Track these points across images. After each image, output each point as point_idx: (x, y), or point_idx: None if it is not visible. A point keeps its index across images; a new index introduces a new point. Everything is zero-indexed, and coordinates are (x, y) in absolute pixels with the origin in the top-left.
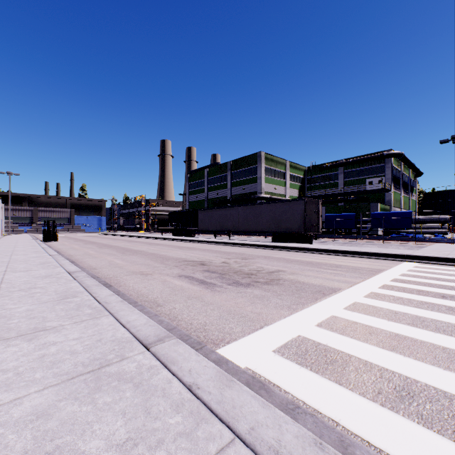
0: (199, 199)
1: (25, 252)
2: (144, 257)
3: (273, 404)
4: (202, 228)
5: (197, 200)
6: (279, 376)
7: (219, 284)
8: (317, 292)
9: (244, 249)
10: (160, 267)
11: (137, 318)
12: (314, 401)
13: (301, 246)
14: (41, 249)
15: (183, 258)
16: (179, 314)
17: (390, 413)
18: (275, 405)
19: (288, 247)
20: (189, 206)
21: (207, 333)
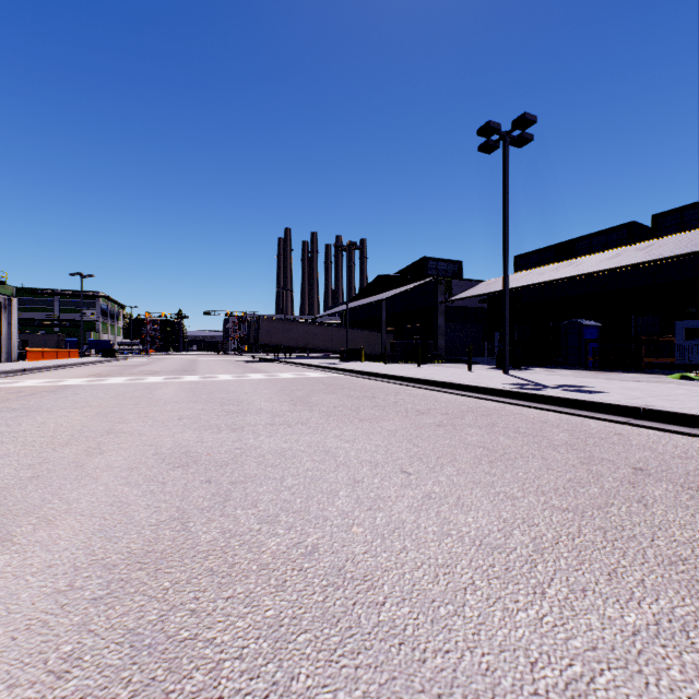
0: None
1: None
2: None
3: None
4: None
5: None
6: None
7: None
8: None
9: None
10: None
11: None
12: None
13: None
14: None
15: None
16: None
17: None
18: None
19: None
20: None
21: None
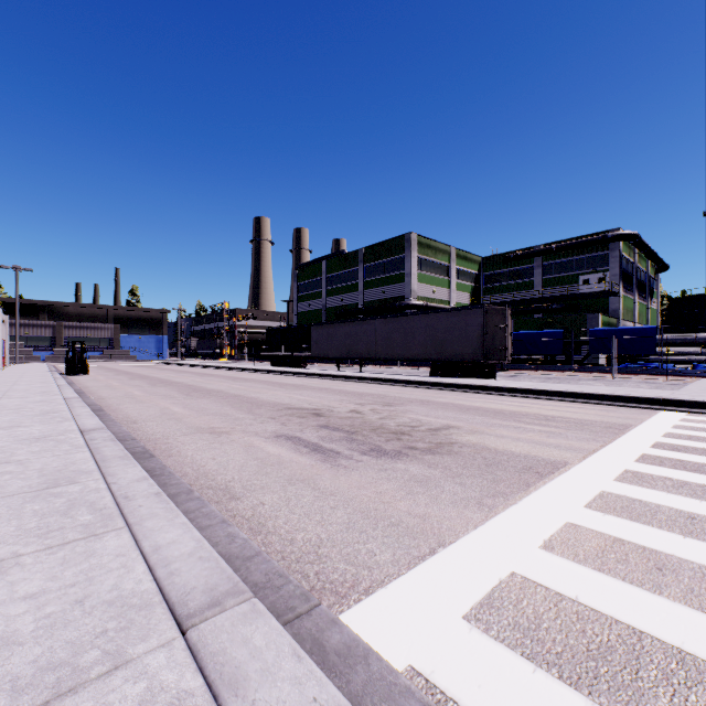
0: (313, 308)
1: (26, 393)
2: (221, 402)
3: None
4: (317, 354)
5: (311, 309)
6: (491, 698)
7: (345, 453)
8: (525, 470)
9: (385, 387)
10: (245, 420)
11: (177, 539)
12: None
13: (480, 383)
14: (54, 388)
15: (285, 403)
16: (270, 518)
17: None
18: None
19: (458, 384)
20: (298, 319)
21: (324, 565)
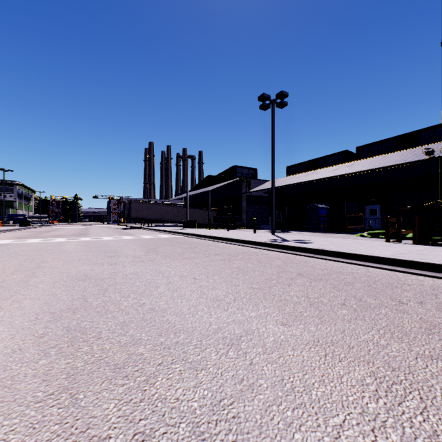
0: None
1: None
2: None
3: None
4: None
5: None
6: None
7: None
8: None
9: None
10: None
11: None
12: None
13: None
14: None
15: None
16: None
17: None
18: None
19: None
20: None
21: None
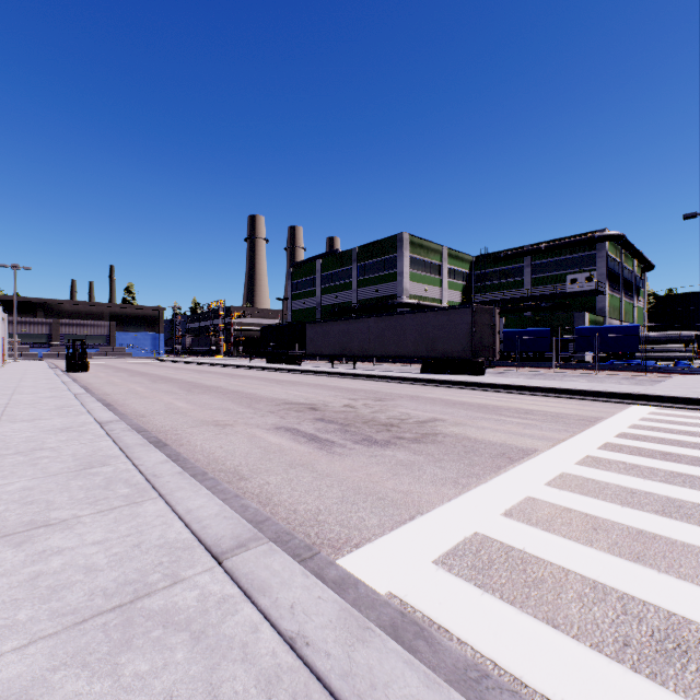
0: (308, 306)
1: (36, 389)
2: (222, 397)
3: (441, 669)
4: (312, 351)
5: (305, 307)
6: (447, 610)
7: (340, 442)
8: (499, 456)
9: (378, 384)
10: (246, 414)
11: (204, 505)
12: (512, 660)
13: (468, 379)
14: (61, 385)
15: (282, 399)
16: (275, 494)
17: (652, 686)
18: (445, 672)
19: (447, 380)
20: (292, 317)
21: (322, 527)
